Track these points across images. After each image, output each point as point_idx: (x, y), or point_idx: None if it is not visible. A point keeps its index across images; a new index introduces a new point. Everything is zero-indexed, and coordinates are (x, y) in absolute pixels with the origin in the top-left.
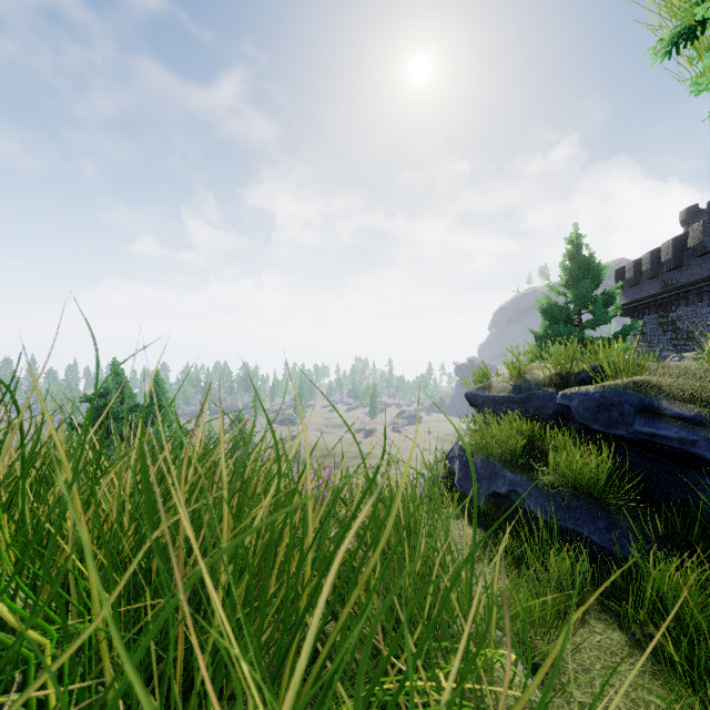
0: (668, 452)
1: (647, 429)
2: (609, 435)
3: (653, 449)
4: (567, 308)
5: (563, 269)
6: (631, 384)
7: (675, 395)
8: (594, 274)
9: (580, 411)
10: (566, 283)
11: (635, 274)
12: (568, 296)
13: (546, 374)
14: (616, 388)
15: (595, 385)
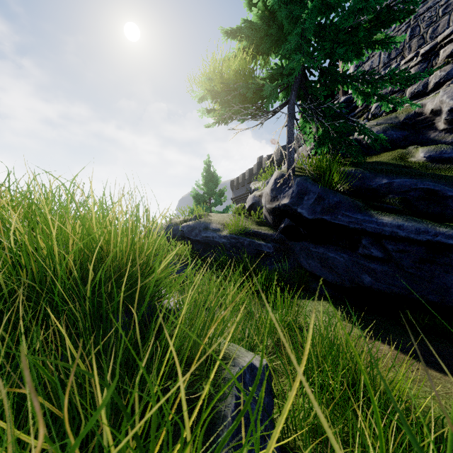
0: (211, 242)
1: (205, 235)
2: (196, 240)
3: (207, 242)
4: (204, 196)
5: (203, 176)
6: (203, 220)
7: (214, 223)
8: (215, 180)
9: (187, 232)
10: (204, 184)
11: (237, 184)
12: (205, 190)
13: (179, 220)
14: (198, 221)
15: (192, 221)
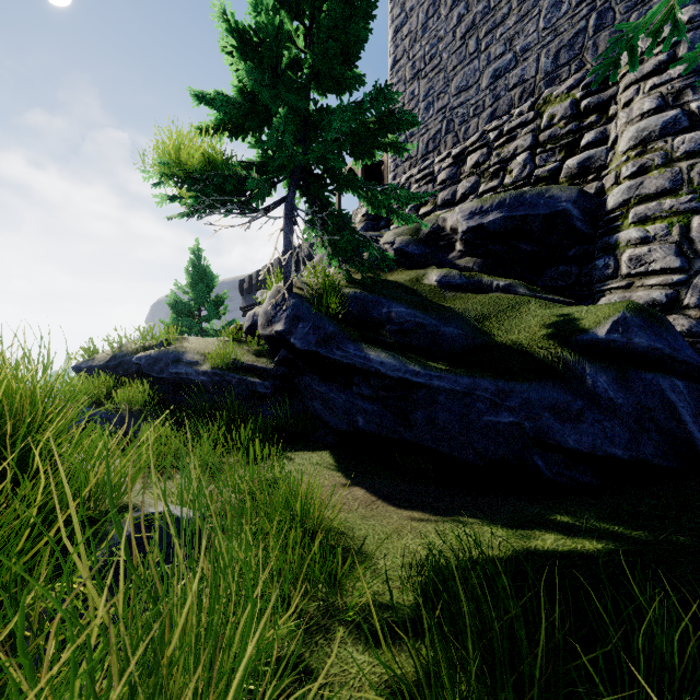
0: (184, 381)
1: (174, 370)
2: (161, 378)
3: (179, 382)
4: (190, 305)
5: (188, 272)
6: (174, 348)
7: (191, 352)
8: (209, 281)
9: (146, 366)
10: (191, 284)
11: (249, 285)
12: (191, 295)
13: (136, 347)
14: (165, 350)
15: (156, 349)
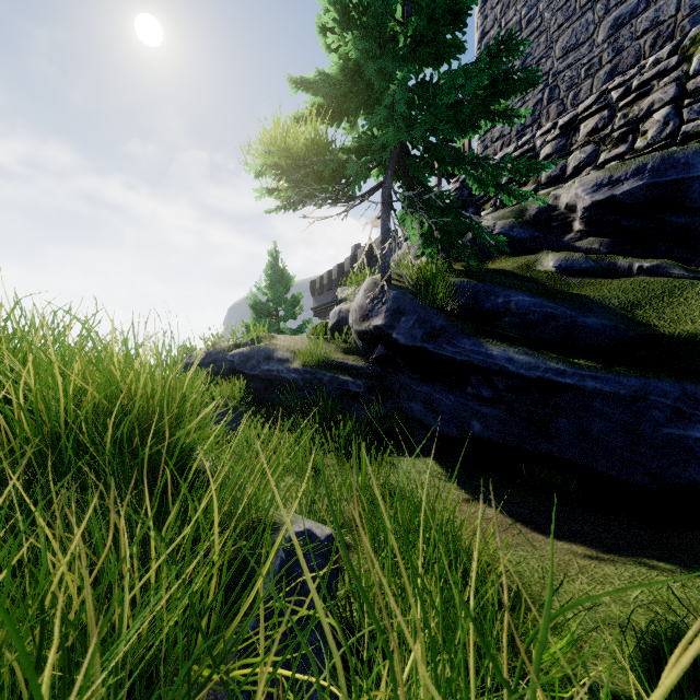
0: (275, 379)
1: (266, 368)
2: (253, 375)
3: (270, 379)
4: (268, 305)
5: (266, 274)
6: (264, 345)
7: (281, 349)
8: (286, 282)
9: (239, 363)
10: (269, 286)
11: (320, 286)
12: (269, 296)
13: (228, 344)
14: (256, 348)
15: (248, 347)
